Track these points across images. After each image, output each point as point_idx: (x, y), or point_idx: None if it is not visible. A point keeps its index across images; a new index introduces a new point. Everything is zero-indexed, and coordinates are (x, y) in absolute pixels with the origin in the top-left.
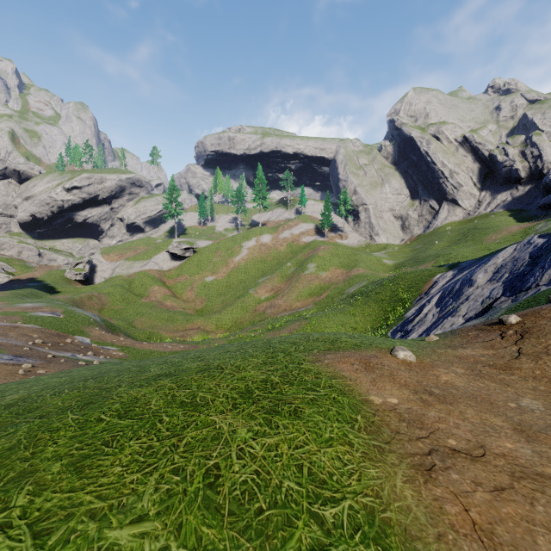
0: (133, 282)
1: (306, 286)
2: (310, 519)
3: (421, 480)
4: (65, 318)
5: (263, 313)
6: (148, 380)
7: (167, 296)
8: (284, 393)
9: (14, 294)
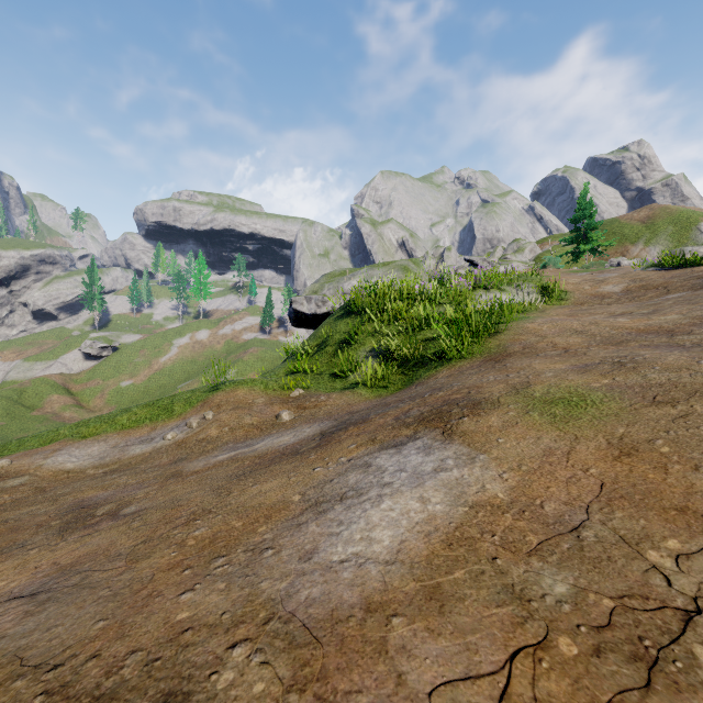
0: (25, 392)
1: None
2: None
3: None
4: None
5: None
6: None
7: (68, 406)
8: None
9: None
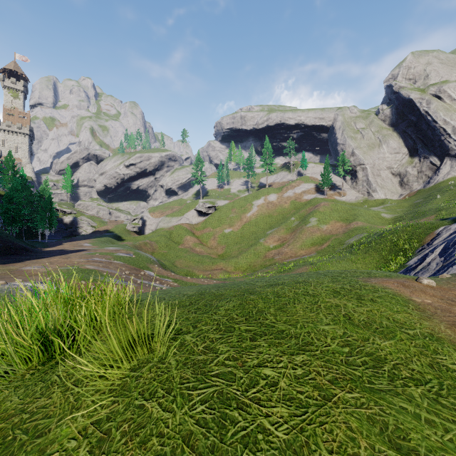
0: (172, 233)
1: (309, 237)
2: (402, 333)
3: (454, 329)
4: (135, 257)
5: (272, 259)
6: (268, 286)
7: (196, 244)
8: (359, 293)
9: (99, 241)
